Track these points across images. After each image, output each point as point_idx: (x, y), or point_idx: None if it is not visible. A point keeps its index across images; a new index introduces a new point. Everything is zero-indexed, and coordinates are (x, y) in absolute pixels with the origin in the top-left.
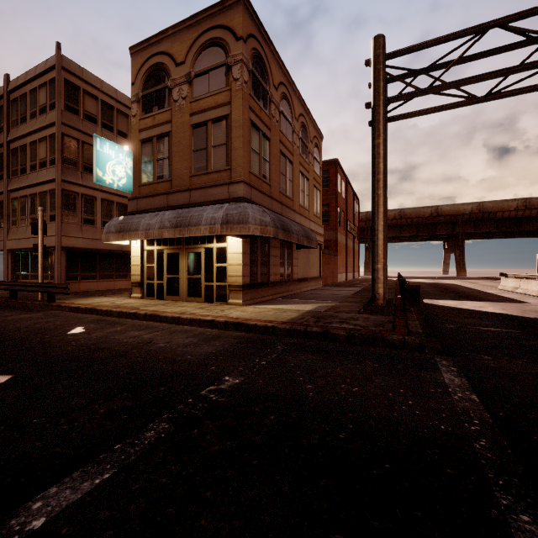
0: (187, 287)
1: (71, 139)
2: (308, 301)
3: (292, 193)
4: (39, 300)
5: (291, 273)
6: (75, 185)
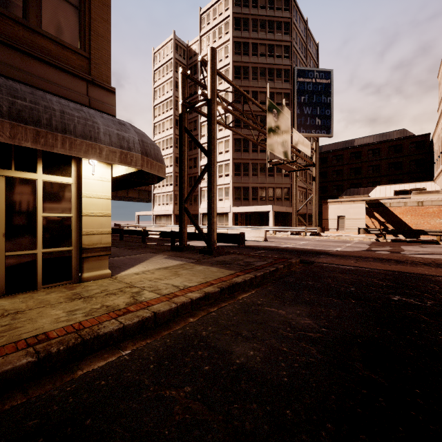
0: None
1: None
2: (130, 257)
3: None
4: None
5: None
6: None
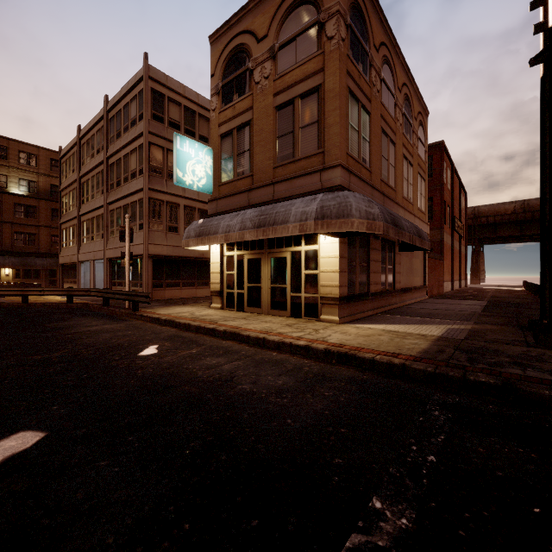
0: (270, 297)
1: (157, 147)
2: (426, 320)
3: (394, 182)
4: (127, 308)
5: (393, 282)
6: (160, 193)
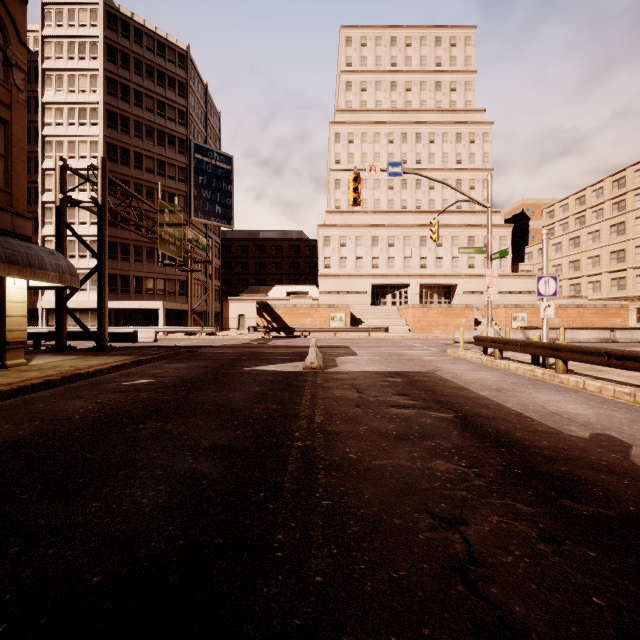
0: None
1: None
2: None
3: None
4: None
5: None
6: None
